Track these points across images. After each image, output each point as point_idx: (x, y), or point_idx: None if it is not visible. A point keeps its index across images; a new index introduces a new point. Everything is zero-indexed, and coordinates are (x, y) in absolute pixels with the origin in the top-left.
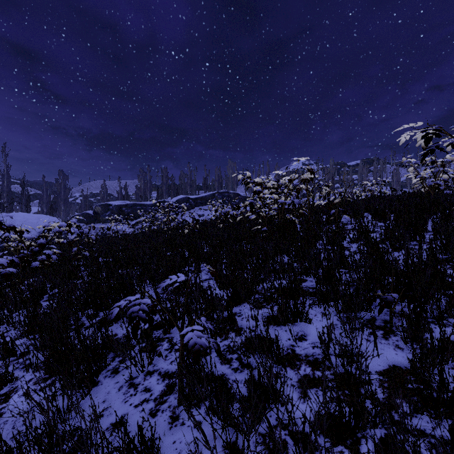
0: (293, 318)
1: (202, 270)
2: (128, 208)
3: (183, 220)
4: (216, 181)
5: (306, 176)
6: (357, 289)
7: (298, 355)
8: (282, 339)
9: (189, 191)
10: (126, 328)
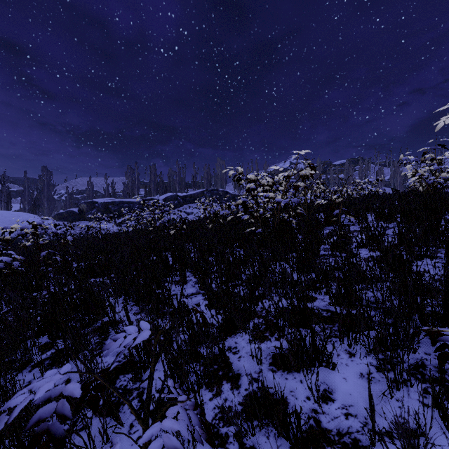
0: (309, 362)
1: (188, 281)
2: (115, 206)
3: (169, 219)
4: (204, 179)
5: (306, 173)
6: (395, 321)
7: (326, 431)
8: (298, 397)
9: (177, 188)
10: (81, 375)
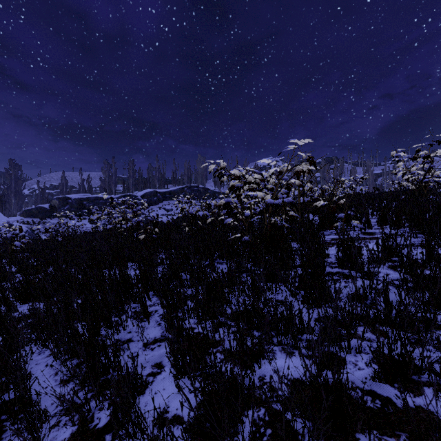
0: None
1: (153, 313)
2: (90, 202)
3: (139, 221)
4: (185, 176)
5: (303, 168)
6: None
7: None
8: None
9: (157, 184)
10: None
